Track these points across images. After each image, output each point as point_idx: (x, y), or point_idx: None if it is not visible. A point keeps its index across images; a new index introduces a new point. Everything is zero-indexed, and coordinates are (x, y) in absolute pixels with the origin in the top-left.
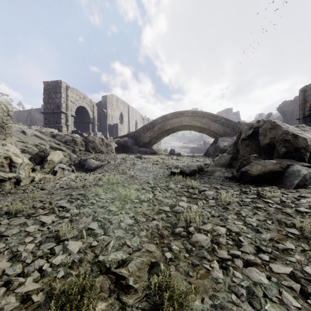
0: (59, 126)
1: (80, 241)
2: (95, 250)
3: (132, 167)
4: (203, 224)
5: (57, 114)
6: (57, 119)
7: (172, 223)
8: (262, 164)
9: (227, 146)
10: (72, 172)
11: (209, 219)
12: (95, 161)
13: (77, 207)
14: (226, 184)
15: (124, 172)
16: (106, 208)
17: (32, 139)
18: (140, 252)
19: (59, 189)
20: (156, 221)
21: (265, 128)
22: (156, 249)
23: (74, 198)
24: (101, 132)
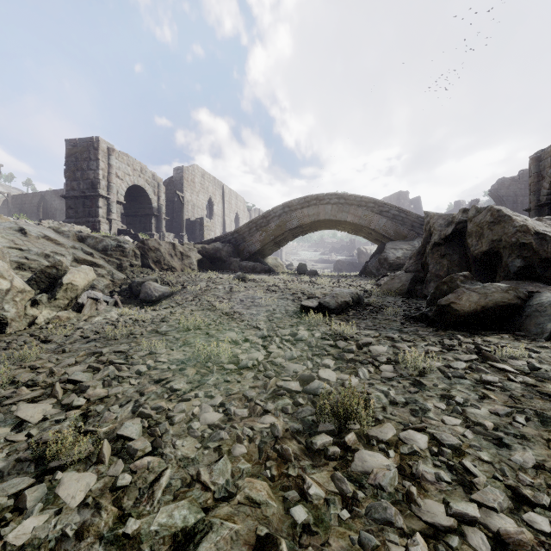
0: (95, 221)
1: (93, 470)
2: (122, 500)
3: (228, 297)
4: (376, 424)
5: (91, 199)
6: (90, 208)
7: (306, 422)
8: (479, 290)
9: (401, 258)
10: (115, 306)
11: (387, 412)
12: (158, 286)
13: (104, 382)
14: (409, 330)
15: (212, 306)
16: (166, 383)
17: (39, 244)
18: (232, 506)
19: (79, 340)
20: (272, 416)
21: (479, 222)
22: (271, 493)
23: (103, 361)
24: (173, 234)
